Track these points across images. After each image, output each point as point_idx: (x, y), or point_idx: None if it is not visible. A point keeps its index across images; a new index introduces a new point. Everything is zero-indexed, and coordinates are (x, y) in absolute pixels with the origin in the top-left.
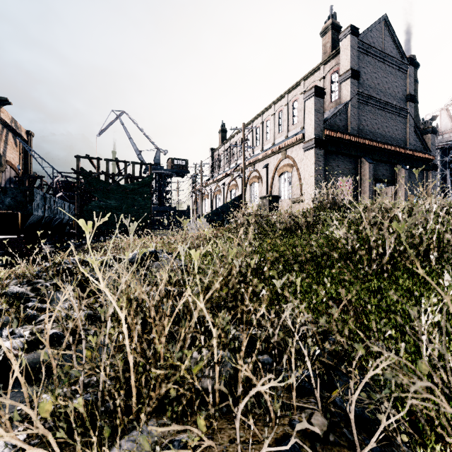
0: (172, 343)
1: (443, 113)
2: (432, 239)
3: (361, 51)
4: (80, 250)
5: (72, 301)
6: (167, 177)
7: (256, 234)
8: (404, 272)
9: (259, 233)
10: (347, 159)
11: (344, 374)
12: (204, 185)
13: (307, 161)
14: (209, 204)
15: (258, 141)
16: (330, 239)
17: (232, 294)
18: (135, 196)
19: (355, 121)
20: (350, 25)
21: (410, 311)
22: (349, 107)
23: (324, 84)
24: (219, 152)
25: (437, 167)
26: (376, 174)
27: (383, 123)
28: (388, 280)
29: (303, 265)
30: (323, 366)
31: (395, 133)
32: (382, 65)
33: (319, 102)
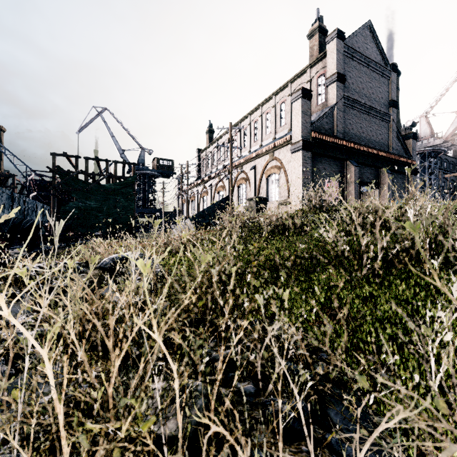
0: (130, 374)
1: (423, 120)
2: (426, 242)
3: (346, 55)
4: (53, 254)
5: (2, 324)
6: (152, 178)
7: (243, 237)
8: (395, 277)
9: (245, 235)
10: (334, 162)
11: (338, 401)
12: (191, 186)
13: (294, 163)
14: (196, 206)
15: (246, 142)
16: (319, 242)
17: (210, 305)
18: (118, 197)
19: (341, 125)
20: (336, 28)
21: (412, 324)
22: (336, 110)
23: (311, 87)
24: (206, 153)
25: (417, 172)
26: (361, 177)
27: (368, 128)
28: (381, 286)
29: (291, 270)
30: (314, 392)
31: (379, 137)
32: (367, 70)
33: (306, 104)
